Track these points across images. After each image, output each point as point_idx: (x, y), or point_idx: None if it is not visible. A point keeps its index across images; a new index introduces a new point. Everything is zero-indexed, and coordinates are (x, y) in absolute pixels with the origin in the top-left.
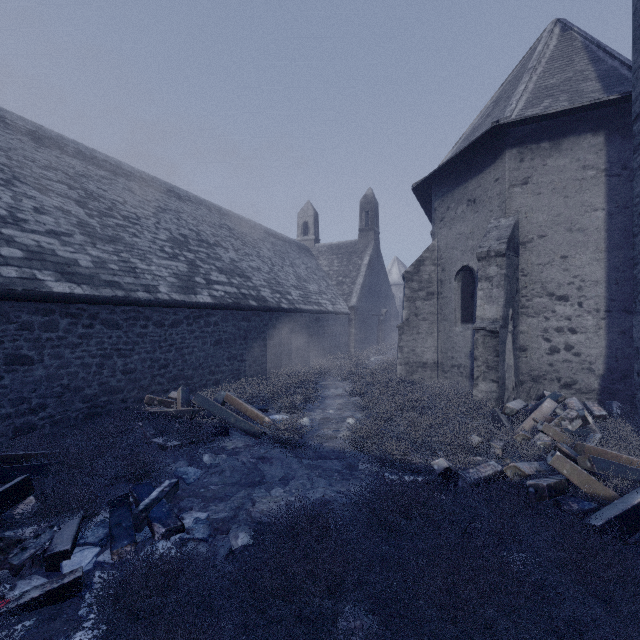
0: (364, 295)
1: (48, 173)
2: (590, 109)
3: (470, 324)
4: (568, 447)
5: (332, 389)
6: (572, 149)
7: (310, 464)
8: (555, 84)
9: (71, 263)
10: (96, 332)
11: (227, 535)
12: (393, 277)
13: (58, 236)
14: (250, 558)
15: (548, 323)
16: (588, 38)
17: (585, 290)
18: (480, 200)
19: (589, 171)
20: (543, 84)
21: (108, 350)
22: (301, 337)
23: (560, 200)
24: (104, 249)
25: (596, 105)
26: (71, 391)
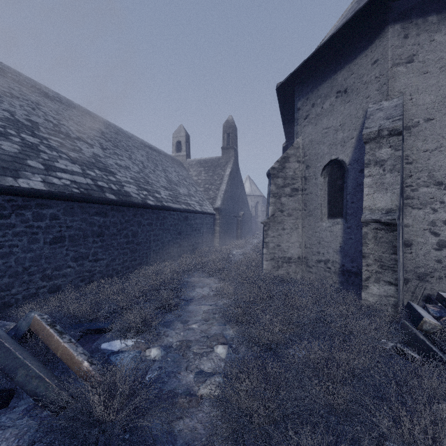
0: (226, 199)
1: None
2: None
3: (339, 219)
4: None
5: (198, 288)
6: None
7: None
8: None
9: None
10: None
11: None
12: (246, 190)
13: None
14: None
15: (436, 215)
16: None
17: None
18: (353, 88)
19: None
20: None
21: None
22: (169, 234)
23: None
24: None
25: None
26: None
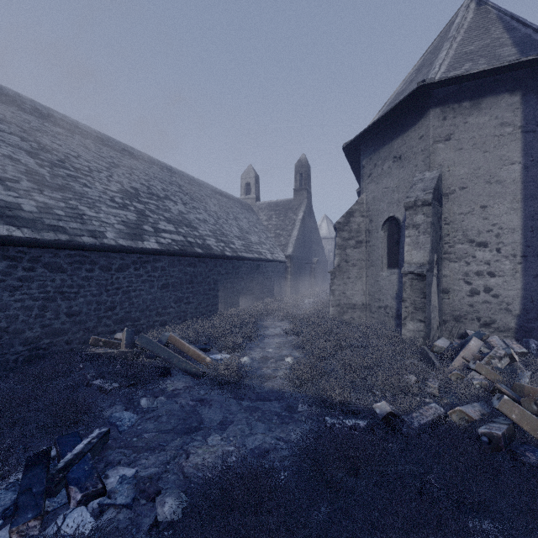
0: (299, 246)
1: (1, 125)
2: (508, 70)
3: (396, 269)
4: (507, 387)
5: (271, 329)
6: (491, 108)
7: (249, 406)
8: (474, 50)
9: (13, 207)
10: (38, 275)
11: (154, 499)
12: (322, 232)
13: (2, 181)
14: (174, 537)
15: (469, 267)
16: (502, 10)
17: (503, 237)
18: (405, 156)
19: (506, 128)
20: (463, 50)
21: (51, 293)
22: (243, 282)
23: (480, 155)
24: (51, 196)
25: (514, 66)
26: (10, 334)
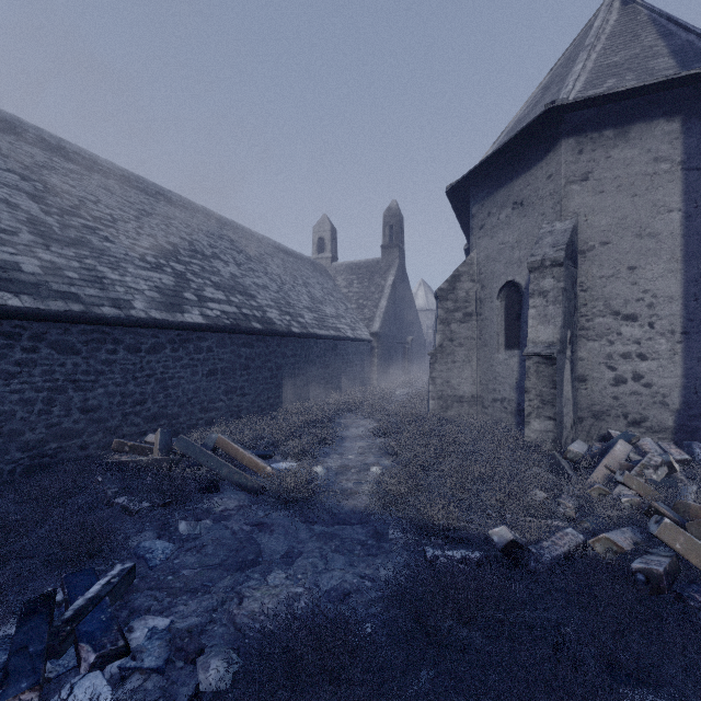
0: (388, 320)
1: None
2: (664, 89)
3: (516, 350)
4: (666, 507)
5: (352, 428)
6: (642, 138)
7: (324, 532)
8: (619, 62)
9: (9, 267)
10: (42, 358)
11: (194, 660)
12: (419, 302)
13: None
14: None
15: (612, 348)
16: (656, 10)
17: (657, 308)
18: (529, 202)
19: (662, 164)
20: (604, 62)
21: (60, 381)
22: (315, 367)
23: (627, 199)
24: (61, 253)
25: (672, 83)
26: (4, 436)
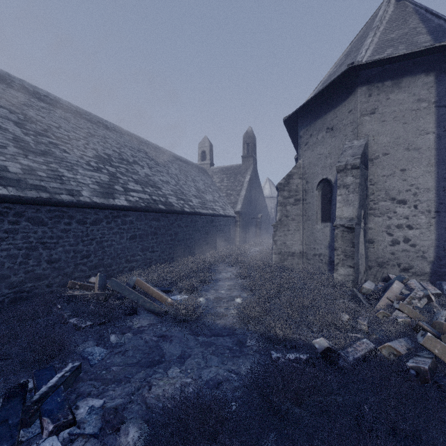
0: (246, 203)
1: None
2: (424, 55)
3: (328, 223)
4: (427, 325)
5: (223, 273)
6: (409, 86)
7: (205, 341)
8: (395, 38)
9: (0, 169)
10: (22, 228)
11: (119, 428)
12: (266, 192)
13: None
14: None
15: (390, 221)
16: (418, 5)
17: (419, 195)
18: (337, 127)
19: (422, 103)
20: (385, 38)
21: (34, 243)
22: (200, 233)
23: (400, 126)
24: (35, 160)
25: (429, 51)
26: None
